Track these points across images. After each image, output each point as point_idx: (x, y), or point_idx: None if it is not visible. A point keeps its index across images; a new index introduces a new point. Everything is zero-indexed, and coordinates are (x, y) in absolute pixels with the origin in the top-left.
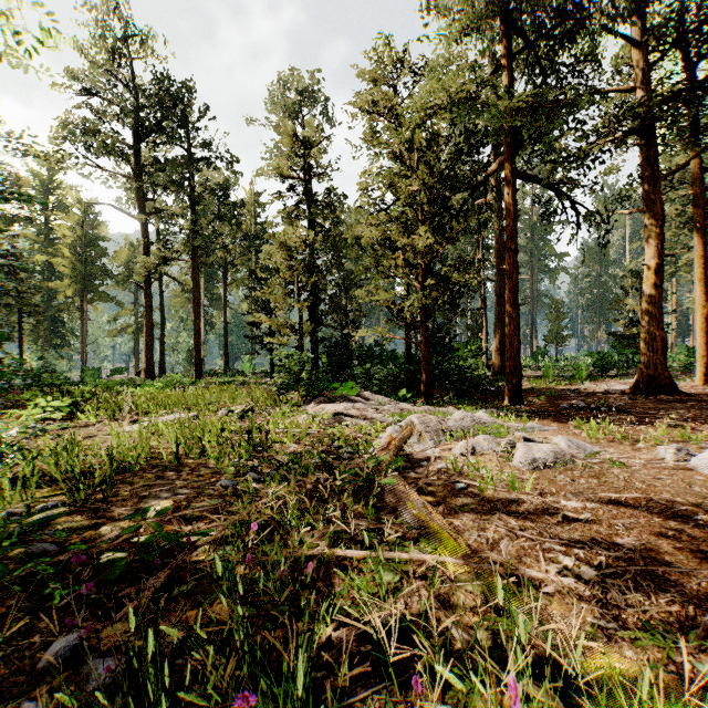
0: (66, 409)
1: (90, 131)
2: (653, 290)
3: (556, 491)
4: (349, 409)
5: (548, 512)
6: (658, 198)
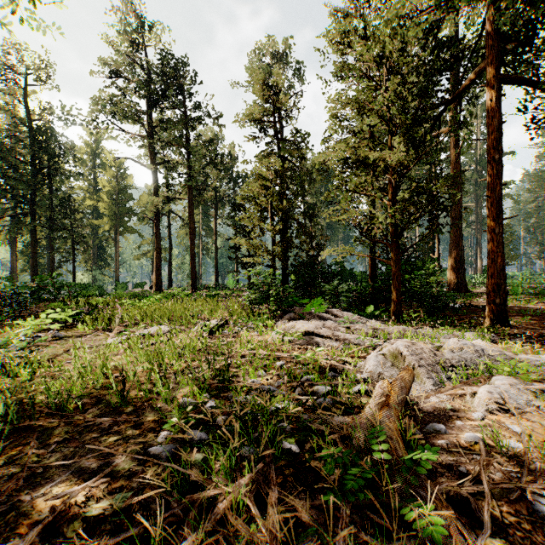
0: (70, 319)
1: (115, 103)
2: None
3: None
4: (319, 328)
5: None
6: None
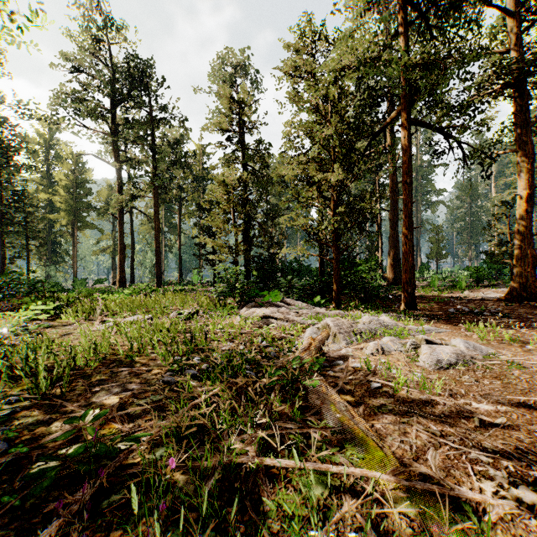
0: (52, 311)
1: (77, 99)
2: (524, 215)
3: (465, 392)
4: (274, 313)
5: (463, 415)
6: (528, 140)
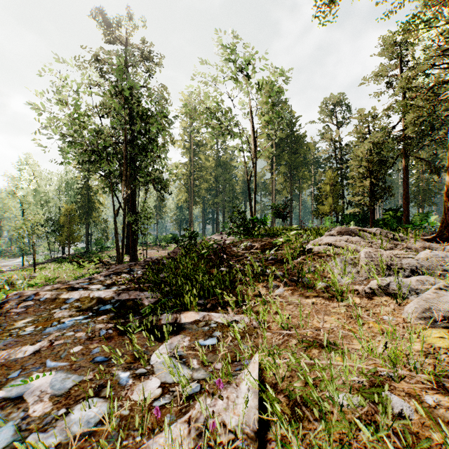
0: None
1: None
2: None
3: None
4: None
5: None
6: None
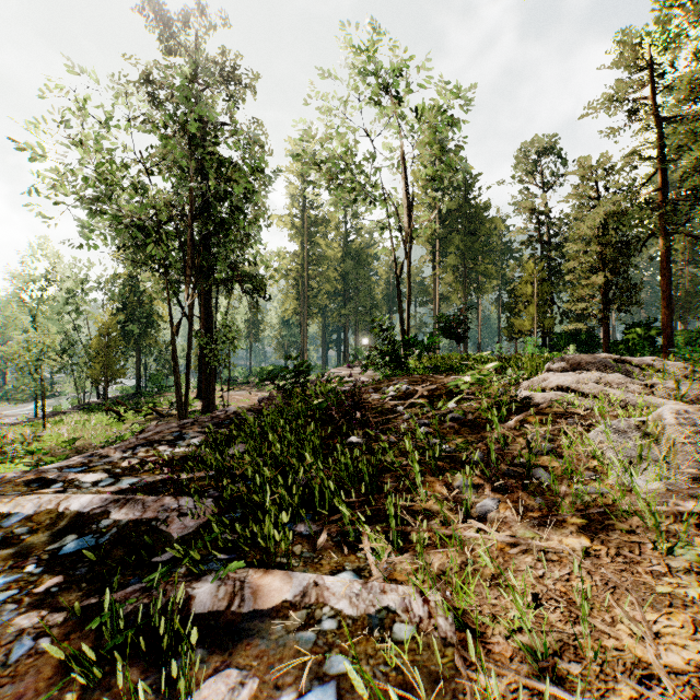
0: None
1: None
2: None
3: None
4: None
5: None
6: None
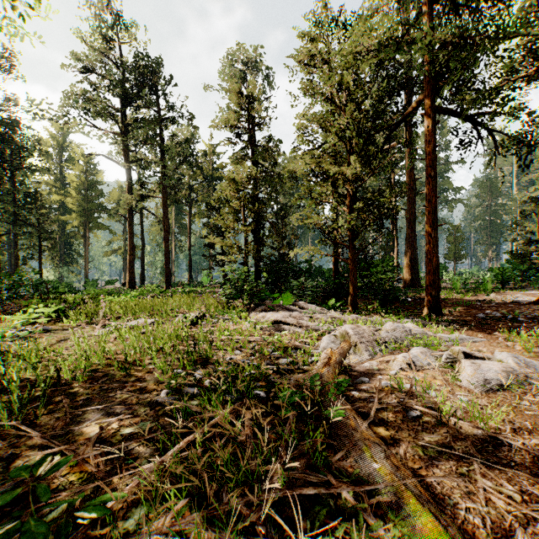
0: (54, 314)
1: (87, 99)
2: None
3: (532, 427)
4: (286, 318)
5: None
6: None
